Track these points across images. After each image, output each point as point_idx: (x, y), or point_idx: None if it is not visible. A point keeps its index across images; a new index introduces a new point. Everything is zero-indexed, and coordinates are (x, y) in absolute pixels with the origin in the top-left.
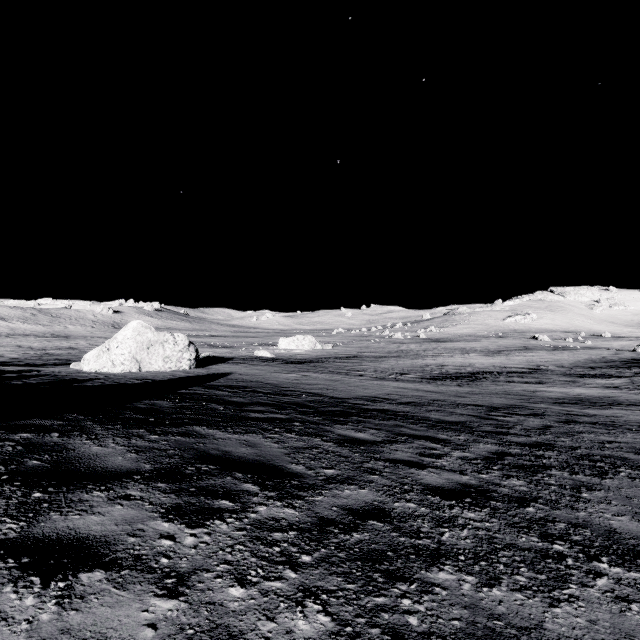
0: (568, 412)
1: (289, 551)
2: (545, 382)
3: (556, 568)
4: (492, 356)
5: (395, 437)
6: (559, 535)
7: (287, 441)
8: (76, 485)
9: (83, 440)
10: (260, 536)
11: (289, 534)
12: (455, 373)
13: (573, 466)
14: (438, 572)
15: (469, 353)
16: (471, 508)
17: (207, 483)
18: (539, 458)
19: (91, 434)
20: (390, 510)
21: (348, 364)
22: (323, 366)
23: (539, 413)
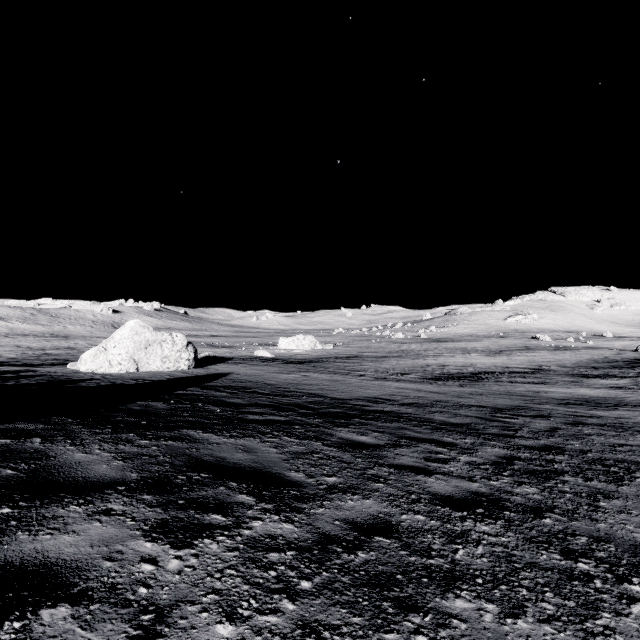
0: (574, 413)
1: (286, 576)
2: (548, 382)
3: (584, 592)
4: (493, 356)
5: (399, 440)
6: (582, 551)
7: (286, 445)
8: (52, 498)
9: (66, 446)
10: (254, 557)
11: (287, 554)
12: (457, 373)
13: (586, 471)
14: (455, 599)
15: (470, 353)
16: (484, 520)
17: (198, 494)
18: (550, 463)
19: (76, 439)
20: (397, 524)
21: (349, 364)
22: (323, 366)
23: (545, 414)
